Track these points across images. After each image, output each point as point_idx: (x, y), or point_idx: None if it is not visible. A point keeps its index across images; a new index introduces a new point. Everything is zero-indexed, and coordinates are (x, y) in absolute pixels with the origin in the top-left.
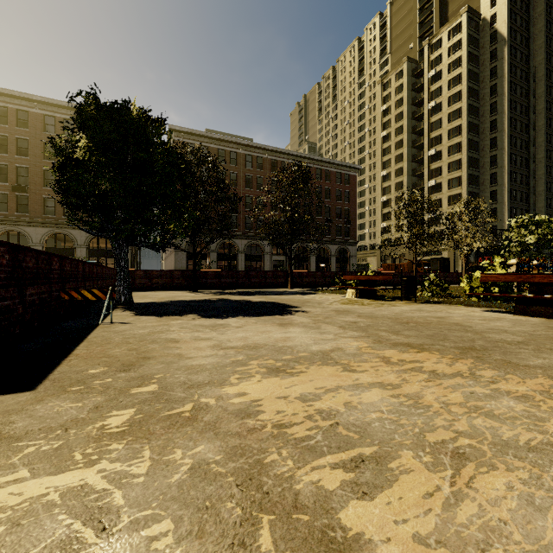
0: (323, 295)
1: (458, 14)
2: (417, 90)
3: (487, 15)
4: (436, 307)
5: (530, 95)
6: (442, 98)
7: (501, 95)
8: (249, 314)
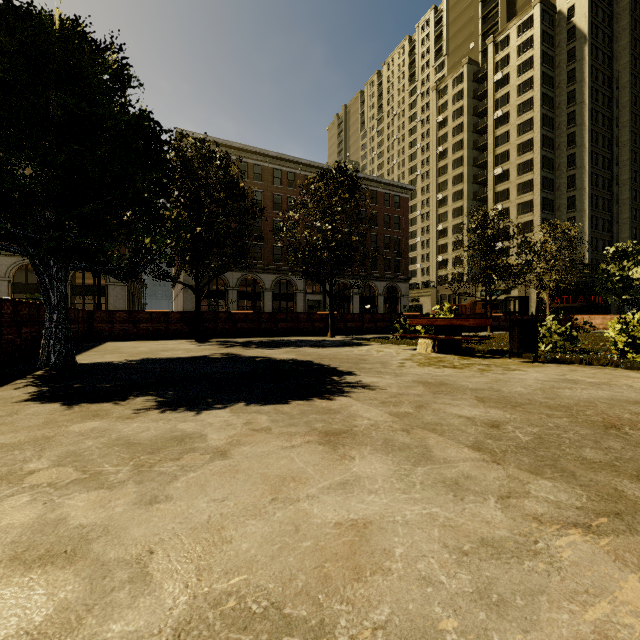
0: (381, 348)
1: (529, 5)
2: (480, 97)
3: (564, 7)
4: (585, 372)
5: (613, 104)
6: (510, 107)
7: (580, 103)
8: (260, 396)
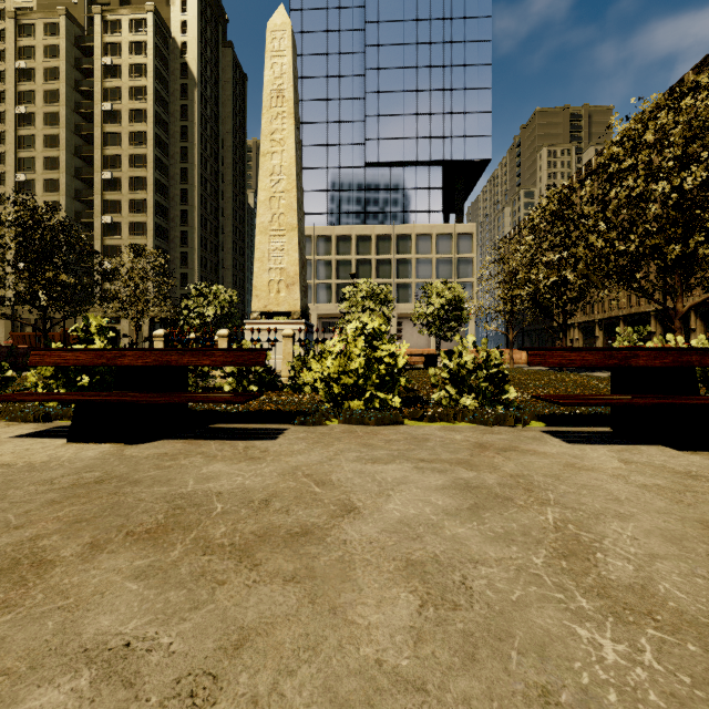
0: None
1: (143, 6)
2: (85, 73)
3: (178, 37)
4: None
5: (219, 160)
6: (122, 107)
7: (192, 143)
8: None
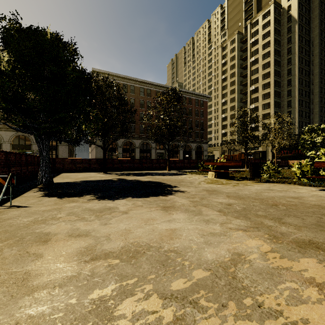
0: (191, 176)
1: (268, 5)
2: (243, 51)
3: (285, 5)
4: (279, 186)
5: (310, 54)
6: (258, 56)
7: (294, 54)
8: (137, 195)
